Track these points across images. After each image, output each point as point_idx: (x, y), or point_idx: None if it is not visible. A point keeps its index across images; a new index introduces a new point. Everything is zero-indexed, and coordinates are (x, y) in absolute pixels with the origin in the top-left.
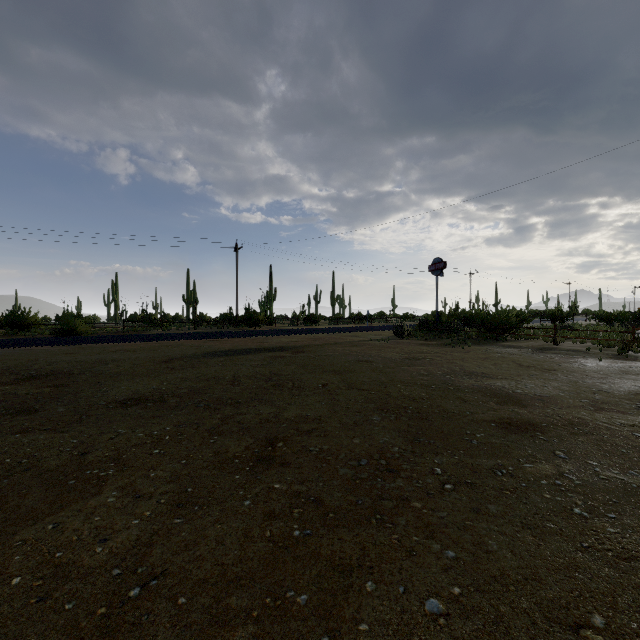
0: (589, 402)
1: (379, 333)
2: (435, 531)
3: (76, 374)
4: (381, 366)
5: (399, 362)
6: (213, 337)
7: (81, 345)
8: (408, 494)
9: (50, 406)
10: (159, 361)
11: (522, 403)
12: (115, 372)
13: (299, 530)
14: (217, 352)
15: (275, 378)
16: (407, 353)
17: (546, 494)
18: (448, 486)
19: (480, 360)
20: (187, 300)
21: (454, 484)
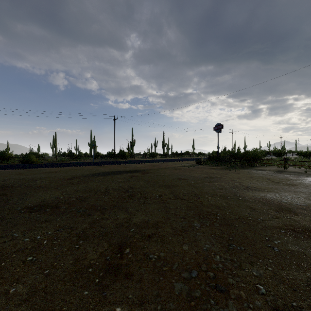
0: None
1: (187, 162)
2: None
3: (15, 187)
4: (193, 182)
5: (202, 179)
6: (100, 164)
7: (29, 169)
8: None
9: None
10: (66, 179)
11: (292, 211)
12: (38, 185)
13: None
14: (100, 173)
15: (130, 190)
16: (205, 174)
17: None
18: None
19: (249, 178)
20: (90, 145)
21: (283, 309)
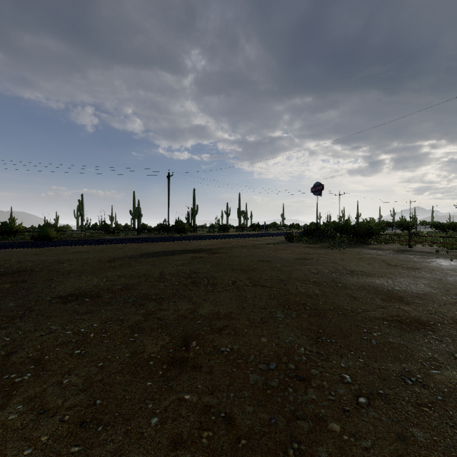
0: None
1: (274, 238)
2: None
3: (36, 271)
4: (279, 265)
5: (292, 262)
6: (149, 241)
7: (49, 247)
8: (323, 411)
9: (3, 301)
10: (104, 261)
11: (404, 300)
12: (67, 270)
13: None
14: (150, 253)
15: (194, 275)
16: (297, 254)
17: None
18: (362, 399)
19: (356, 260)
20: (133, 214)
21: (367, 396)
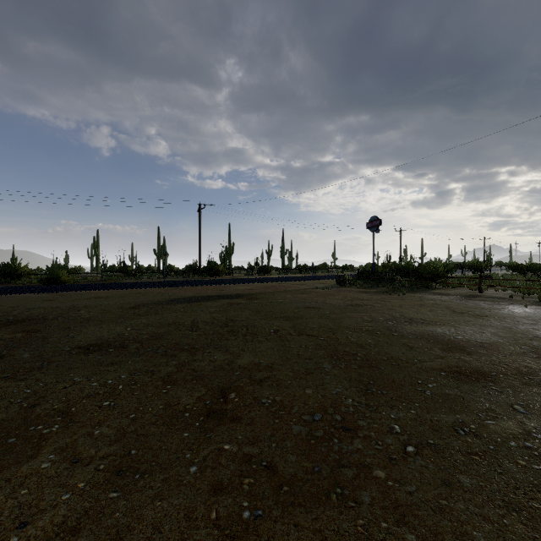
0: (529, 349)
1: (323, 282)
2: (406, 514)
3: (50, 320)
4: (327, 312)
5: (343, 308)
6: (178, 285)
7: (61, 292)
8: (369, 460)
9: (17, 352)
10: (127, 307)
11: (466, 350)
12: (85, 318)
13: (249, 510)
14: (180, 299)
15: (230, 324)
16: (350, 300)
17: (520, 460)
18: (410, 448)
19: (417, 307)
20: (158, 253)
21: (416, 446)
